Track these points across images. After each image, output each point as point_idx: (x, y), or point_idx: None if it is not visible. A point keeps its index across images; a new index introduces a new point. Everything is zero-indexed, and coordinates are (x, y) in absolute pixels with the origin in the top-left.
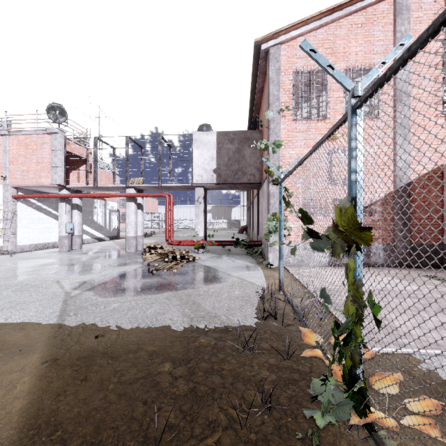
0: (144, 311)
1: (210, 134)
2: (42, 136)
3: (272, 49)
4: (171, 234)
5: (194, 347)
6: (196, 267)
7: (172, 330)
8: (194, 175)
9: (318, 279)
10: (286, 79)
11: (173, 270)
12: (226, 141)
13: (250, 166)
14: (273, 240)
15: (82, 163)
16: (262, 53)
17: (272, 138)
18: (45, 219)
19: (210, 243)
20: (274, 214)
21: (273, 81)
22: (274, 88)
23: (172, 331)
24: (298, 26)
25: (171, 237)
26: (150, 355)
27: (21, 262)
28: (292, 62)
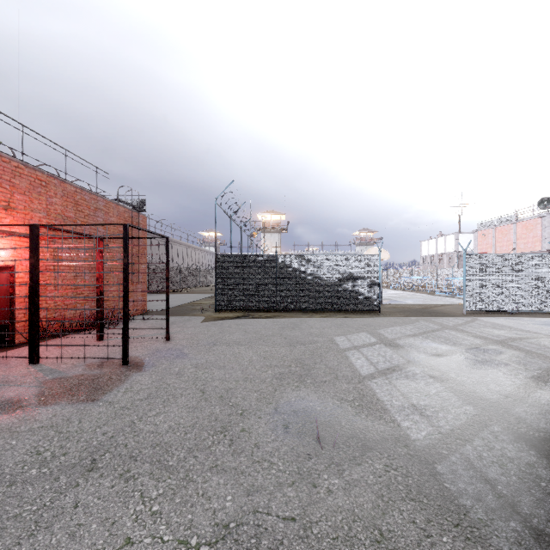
0: None
1: None
2: (535, 219)
3: None
4: None
5: None
6: None
7: None
8: None
9: None
10: None
11: None
12: None
13: None
14: None
15: None
16: None
17: None
18: None
19: None
20: None
21: None
22: None
23: None
24: None
25: None
26: None
27: None
28: None
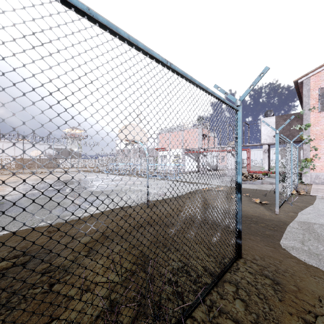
0: (246, 186)
1: (271, 118)
2: (194, 129)
3: (305, 80)
4: (249, 168)
5: (260, 190)
6: (263, 181)
7: (255, 188)
8: (262, 139)
9: (323, 187)
10: (313, 92)
11: (252, 180)
12: (281, 120)
13: (297, 132)
14: (305, 171)
15: (206, 136)
16: (298, 83)
17: (305, 123)
18: (192, 161)
19: (271, 173)
20: (305, 159)
21: (305, 95)
22: (306, 99)
23: (255, 188)
24: (320, 67)
25: (249, 169)
26: (250, 189)
27: (194, 176)
28: (317, 84)
